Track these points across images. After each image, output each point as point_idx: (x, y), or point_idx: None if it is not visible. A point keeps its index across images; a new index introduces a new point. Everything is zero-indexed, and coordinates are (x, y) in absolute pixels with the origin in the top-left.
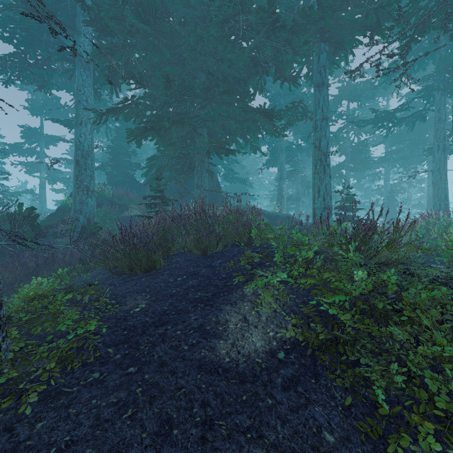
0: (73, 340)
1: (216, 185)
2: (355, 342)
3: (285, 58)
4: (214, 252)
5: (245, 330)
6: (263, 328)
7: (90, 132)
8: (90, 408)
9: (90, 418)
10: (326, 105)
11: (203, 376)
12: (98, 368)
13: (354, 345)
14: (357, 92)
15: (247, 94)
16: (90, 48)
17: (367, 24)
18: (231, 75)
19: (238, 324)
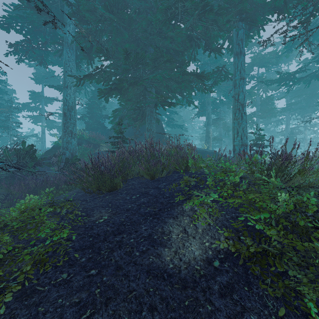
0: (50, 245)
1: (161, 129)
2: (282, 255)
3: (212, 34)
4: (159, 177)
5: (185, 240)
6: (200, 239)
7: (73, 93)
8: (56, 307)
9: (55, 317)
10: (243, 68)
11: (151, 280)
12: (66, 269)
13: (282, 258)
14: (265, 60)
15: (184, 62)
16: (74, 34)
17: (276, 5)
18: (172, 48)
19: (179, 235)
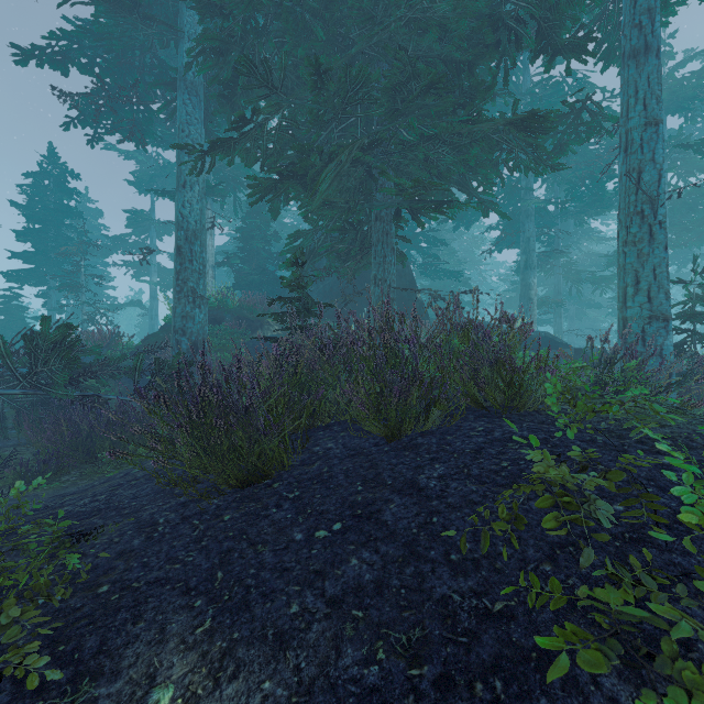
0: None
1: (409, 282)
2: None
3: None
4: (417, 431)
5: None
6: None
7: (198, 199)
8: None
9: None
10: (655, 94)
11: None
12: None
13: None
14: (687, 91)
15: (476, 89)
16: (200, 60)
17: None
18: (441, 58)
19: None
